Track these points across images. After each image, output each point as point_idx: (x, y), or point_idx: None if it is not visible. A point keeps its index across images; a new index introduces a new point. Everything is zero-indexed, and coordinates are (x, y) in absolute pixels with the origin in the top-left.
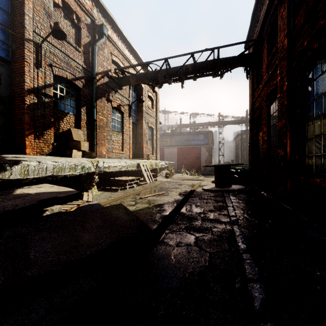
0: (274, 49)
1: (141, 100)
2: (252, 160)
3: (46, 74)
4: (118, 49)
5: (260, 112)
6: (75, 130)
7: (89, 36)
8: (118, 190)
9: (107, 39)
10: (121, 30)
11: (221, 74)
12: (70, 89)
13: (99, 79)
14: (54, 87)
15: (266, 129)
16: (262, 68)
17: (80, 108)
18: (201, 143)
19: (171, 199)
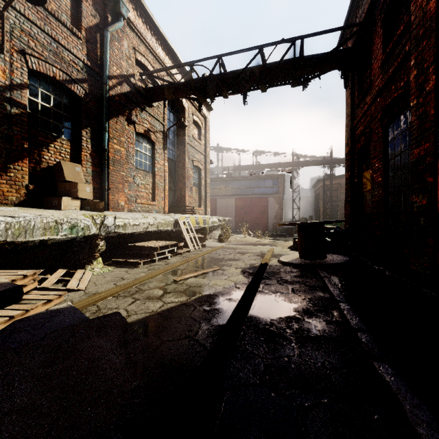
0: (400, 28)
1: (182, 125)
2: (352, 214)
3: (13, 65)
4: (147, 44)
5: (368, 139)
6: (70, 164)
7: (96, 15)
8: (139, 265)
9: (127, 26)
10: (150, 14)
11: (305, 81)
12: (62, 98)
13: (113, 86)
14: (31, 92)
15: (380, 164)
16: (371, 69)
17: (80, 130)
18: (268, 191)
19: (229, 283)
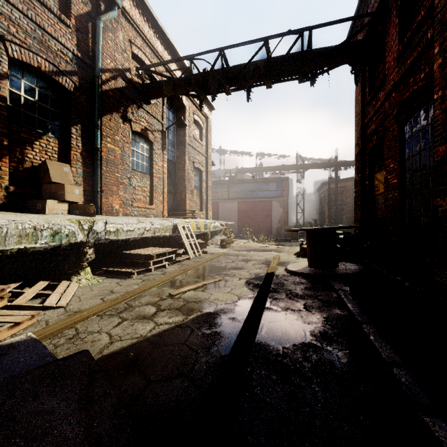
0: (421, 14)
1: (182, 124)
2: (363, 219)
3: None
4: (144, 37)
5: (381, 138)
6: (57, 164)
7: (87, 3)
8: (133, 275)
9: (122, 17)
10: (148, 5)
11: (313, 76)
12: (49, 91)
13: (106, 81)
14: (12, 83)
15: (395, 165)
16: (385, 62)
17: (70, 126)
18: (272, 195)
19: (232, 297)
